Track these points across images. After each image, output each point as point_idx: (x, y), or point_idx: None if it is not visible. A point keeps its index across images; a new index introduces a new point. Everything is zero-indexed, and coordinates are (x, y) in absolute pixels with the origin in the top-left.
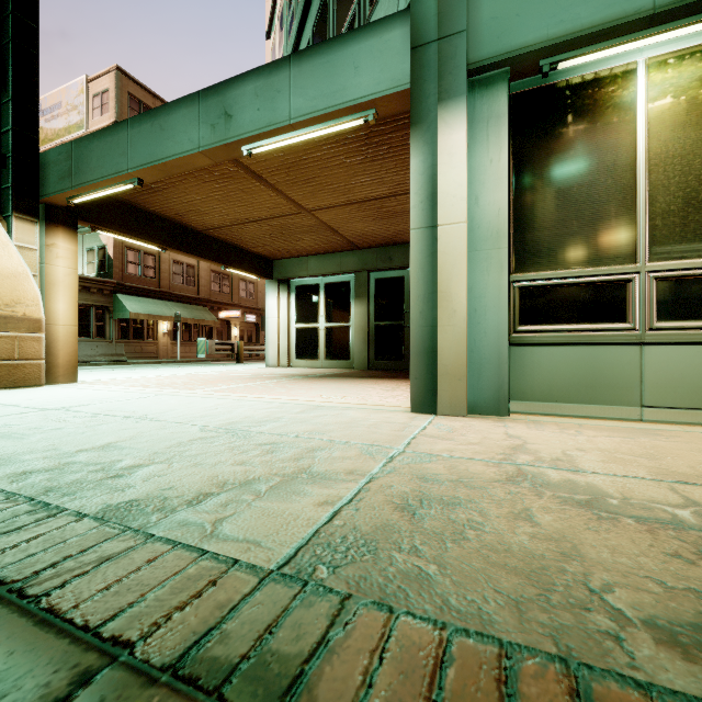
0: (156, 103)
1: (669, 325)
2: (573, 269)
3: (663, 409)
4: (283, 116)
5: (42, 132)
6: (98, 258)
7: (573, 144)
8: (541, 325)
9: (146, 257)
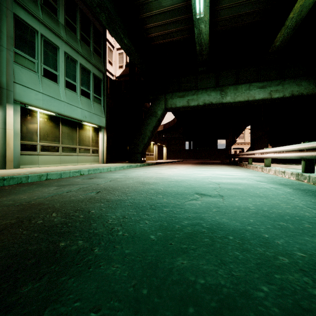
0: None
1: (42, 152)
2: (29, 142)
3: (41, 165)
4: None
5: None
6: None
7: (29, 120)
8: (23, 151)
9: None
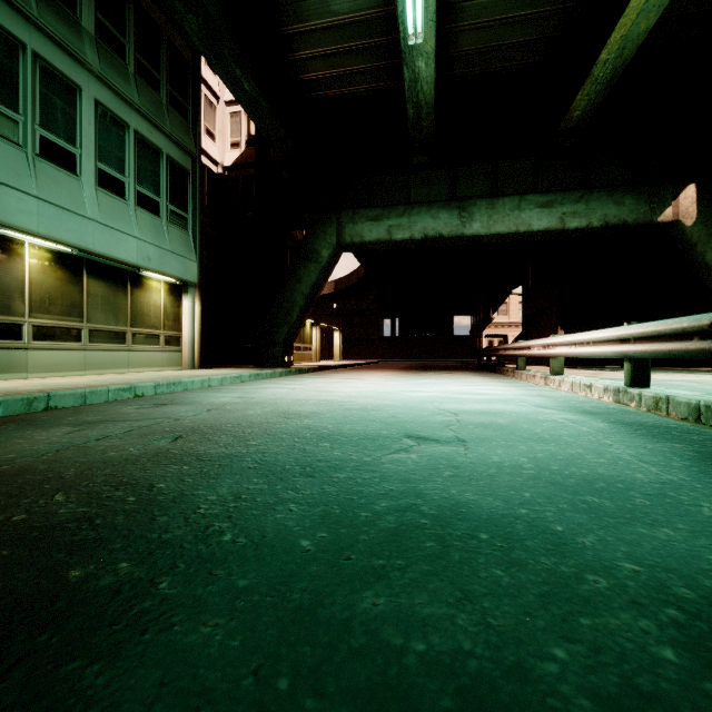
0: None
1: (37, 343)
2: (2, 316)
3: (35, 373)
4: None
5: None
6: None
7: (2, 262)
8: None
9: None
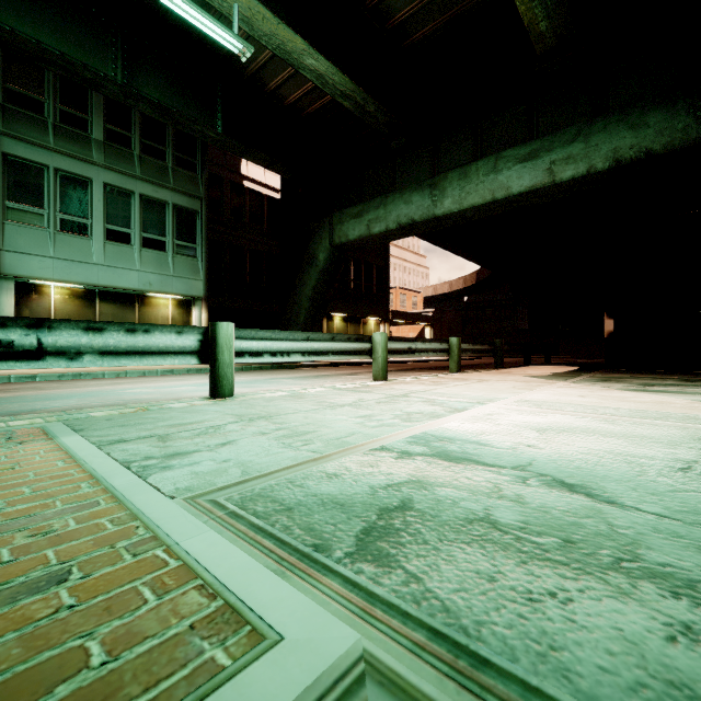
0: None
1: None
2: None
3: None
4: None
5: None
6: None
7: (35, 300)
8: None
9: None
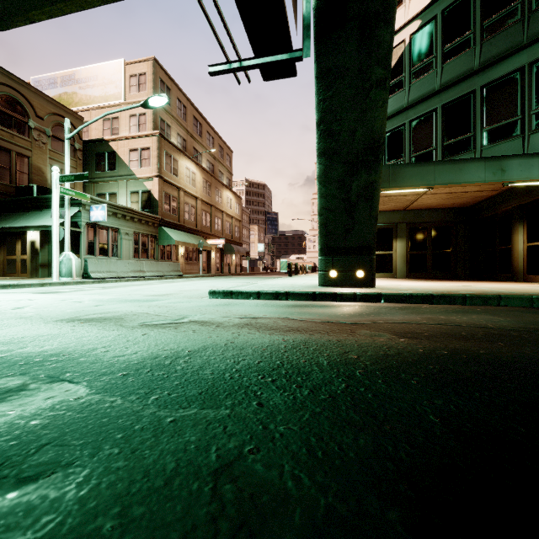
0: (172, 85)
1: None
2: None
3: None
4: (535, 176)
5: (75, 96)
6: (142, 199)
7: None
8: None
9: (172, 199)
